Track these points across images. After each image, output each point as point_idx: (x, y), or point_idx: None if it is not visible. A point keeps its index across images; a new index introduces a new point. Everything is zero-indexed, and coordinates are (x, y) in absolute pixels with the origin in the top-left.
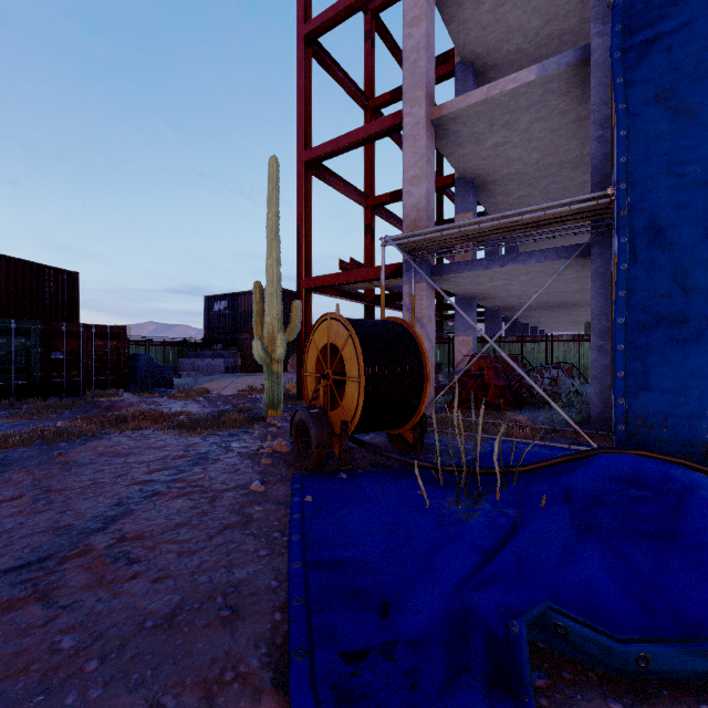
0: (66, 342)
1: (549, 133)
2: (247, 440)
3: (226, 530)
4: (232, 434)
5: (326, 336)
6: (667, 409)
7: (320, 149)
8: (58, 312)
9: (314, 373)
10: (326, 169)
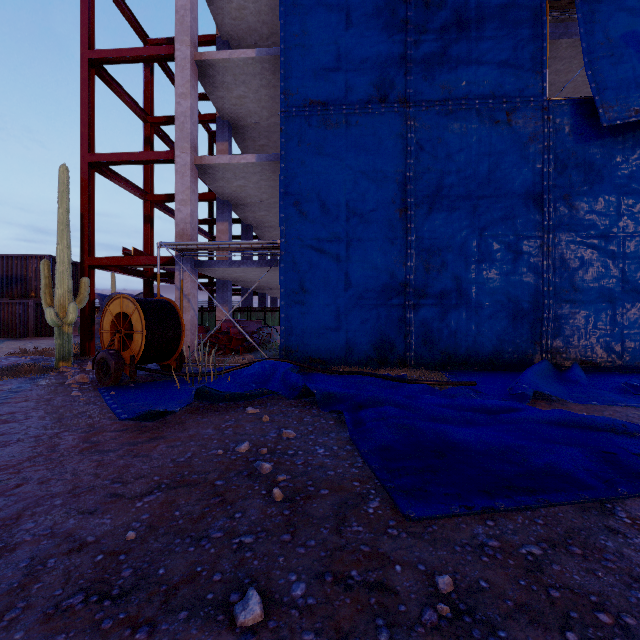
0: None
1: (270, 187)
2: (50, 380)
3: (67, 405)
4: (32, 378)
5: (120, 308)
6: (298, 343)
7: (104, 157)
8: None
9: (110, 330)
10: (109, 169)
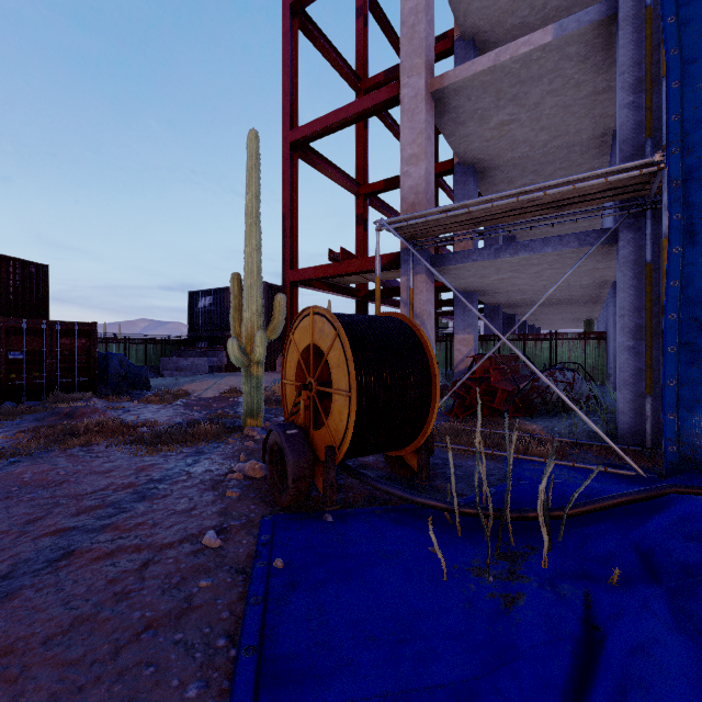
0: (27, 340)
1: (561, 109)
2: (215, 460)
3: (145, 632)
4: (200, 450)
5: (309, 336)
6: None
7: (307, 128)
8: (24, 308)
9: (294, 381)
10: (315, 153)
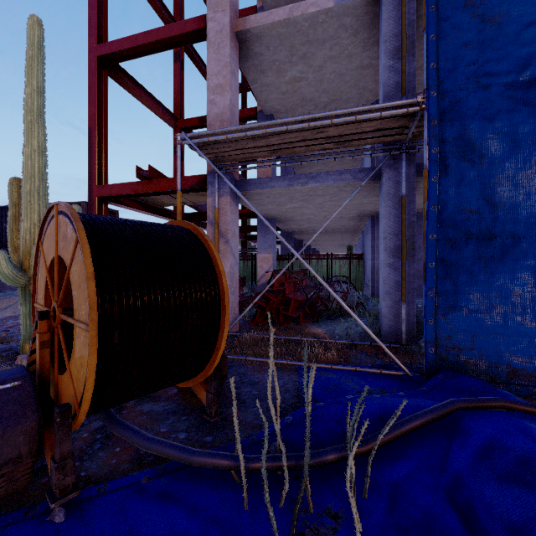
0: None
1: (337, 76)
2: None
3: None
4: None
5: (54, 244)
6: (476, 330)
7: (115, 45)
8: None
9: (43, 305)
10: (128, 76)
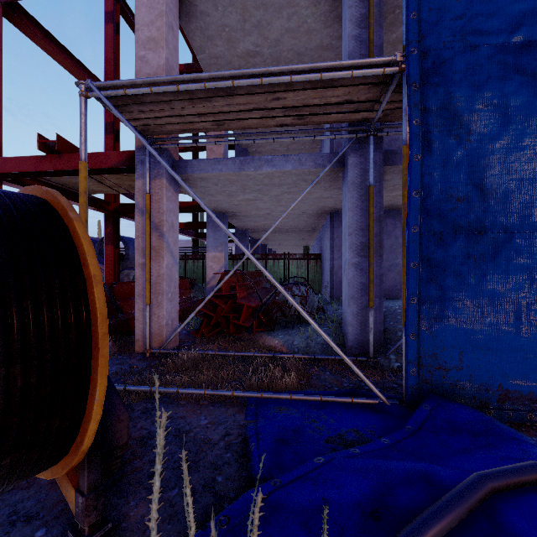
0: None
1: (295, 56)
2: None
3: None
4: None
5: None
6: (464, 345)
7: None
8: None
9: None
10: (37, 24)
